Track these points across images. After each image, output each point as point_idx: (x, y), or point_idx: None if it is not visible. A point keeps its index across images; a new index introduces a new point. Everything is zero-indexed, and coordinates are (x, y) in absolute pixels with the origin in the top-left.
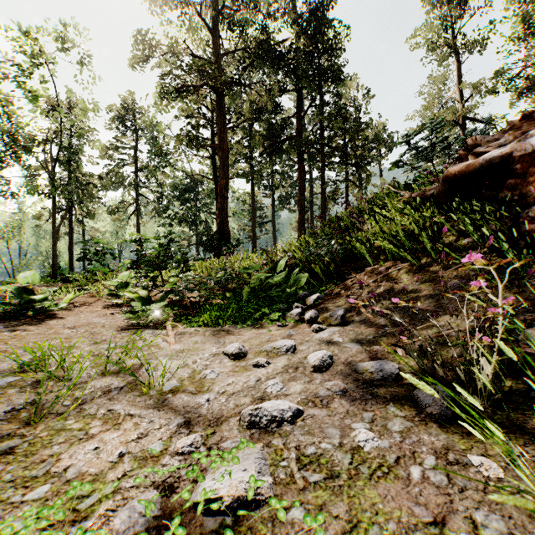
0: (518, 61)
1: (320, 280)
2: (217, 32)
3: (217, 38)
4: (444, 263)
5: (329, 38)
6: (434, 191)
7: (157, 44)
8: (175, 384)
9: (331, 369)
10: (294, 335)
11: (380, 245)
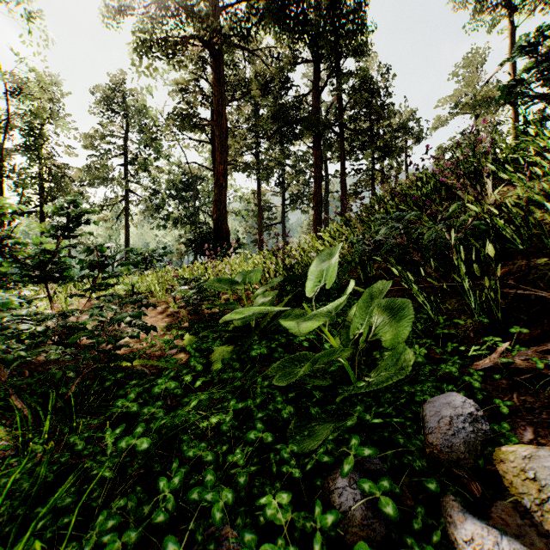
0: None
1: None
2: None
3: None
4: None
5: None
6: None
7: None
8: None
9: None
10: None
11: None
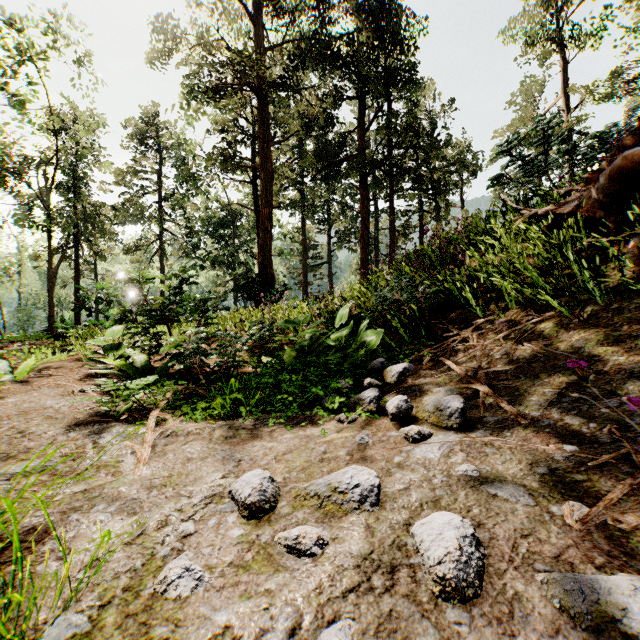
0: (638, 60)
1: (398, 338)
2: (258, 22)
3: (258, 29)
4: (626, 313)
5: (400, 30)
6: (579, 202)
7: (181, 36)
8: (73, 630)
9: (487, 587)
10: (371, 447)
11: (492, 286)
